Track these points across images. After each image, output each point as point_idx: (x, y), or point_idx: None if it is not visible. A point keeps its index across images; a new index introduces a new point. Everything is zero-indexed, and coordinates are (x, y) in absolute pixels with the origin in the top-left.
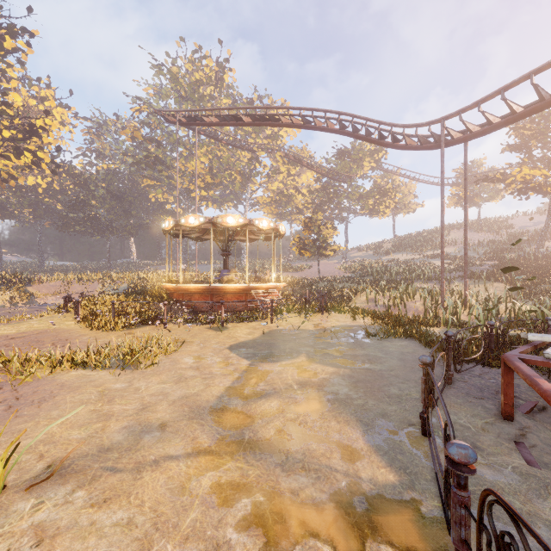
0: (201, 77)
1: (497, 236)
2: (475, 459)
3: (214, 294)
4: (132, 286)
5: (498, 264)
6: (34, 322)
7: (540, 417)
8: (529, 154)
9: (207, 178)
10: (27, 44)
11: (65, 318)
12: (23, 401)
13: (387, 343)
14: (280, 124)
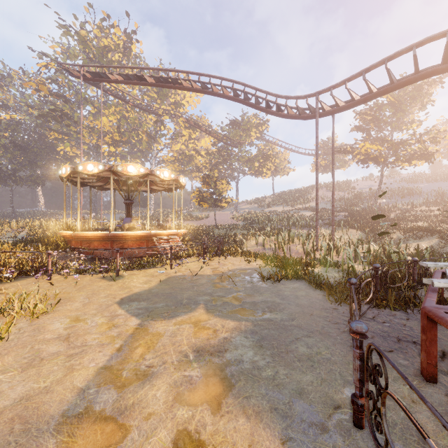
0: (110, 43)
1: (345, 194)
2: None
3: (115, 241)
4: (30, 233)
5: (349, 215)
6: None
7: (445, 367)
8: (369, 134)
9: (115, 136)
10: None
11: None
12: None
13: (281, 286)
14: (181, 87)
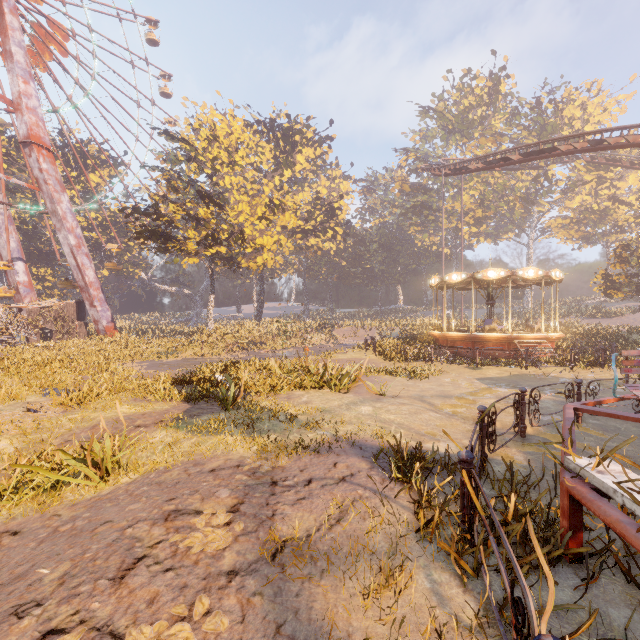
0: (471, 101)
1: None
2: (524, 390)
3: (475, 342)
4: (403, 332)
5: None
6: (351, 354)
7: None
8: None
9: (477, 213)
10: (328, 147)
11: (367, 353)
12: (373, 381)
13: None
14: (559, 153)
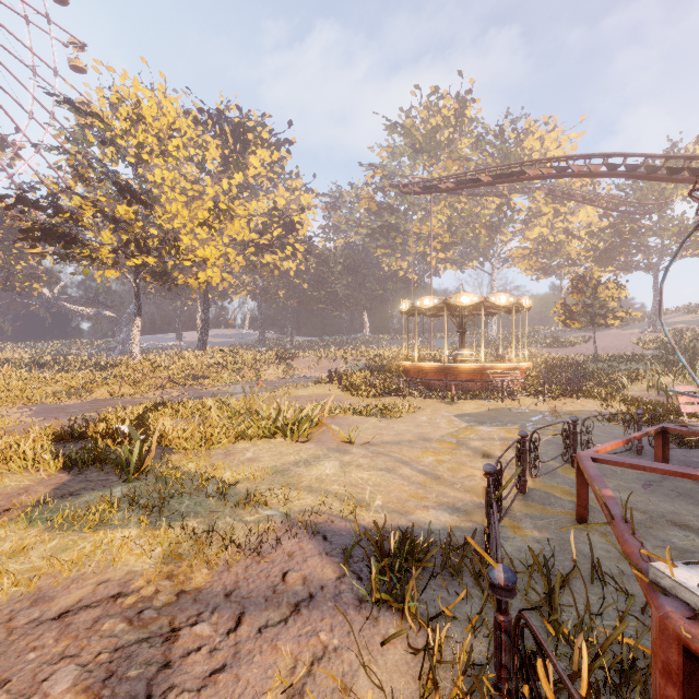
0: (438, 121)
1: None
2: (526, 435)
3: (448, 373)
4: (370, 363)
5: None
6: (313, 389)
7: None
8: None
9: (444, 238)
10: (287, 152)
11: (331, 387)
12: (340, 424)
13: (618, 428)
14: (527, 178)
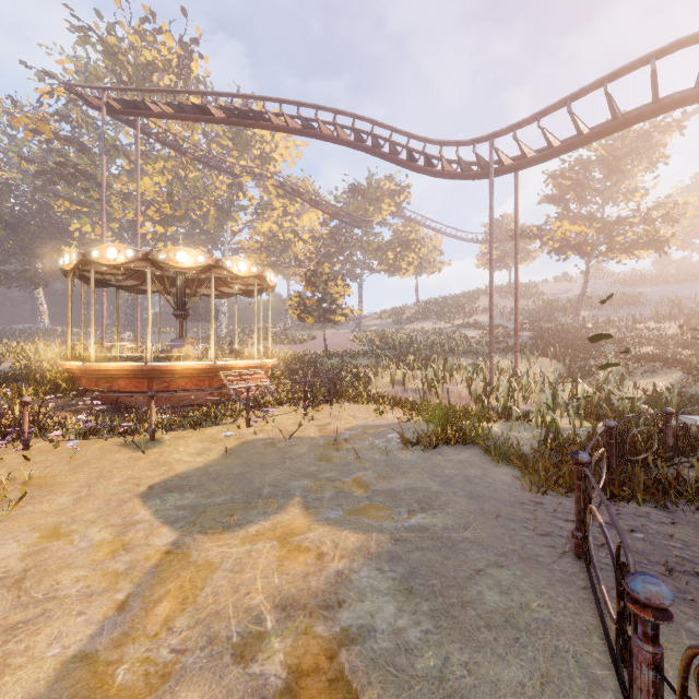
0: (155, 58)
1: (529, 303)
2: None
3: (155, 379)
4: (16, 366)
5: (537, 335)
6: None
7: None
8: (568, 208)
9: (164, 207)
10: None
11: None
12: None
13: (439, 459)
14: (269, 125)
